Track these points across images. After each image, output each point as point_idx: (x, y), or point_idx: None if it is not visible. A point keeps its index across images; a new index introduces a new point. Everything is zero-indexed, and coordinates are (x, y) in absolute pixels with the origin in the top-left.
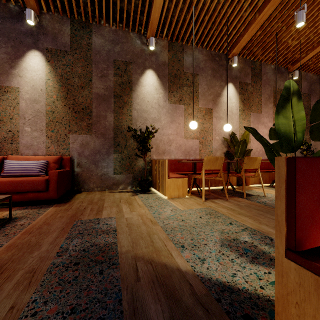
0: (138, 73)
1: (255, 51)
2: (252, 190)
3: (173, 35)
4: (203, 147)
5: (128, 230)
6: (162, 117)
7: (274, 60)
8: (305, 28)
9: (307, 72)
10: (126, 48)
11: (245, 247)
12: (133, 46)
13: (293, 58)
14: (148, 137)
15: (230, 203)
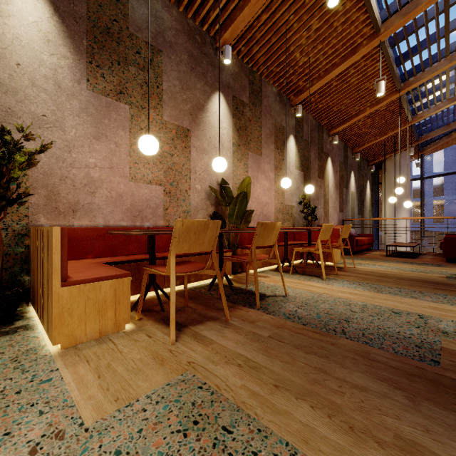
0: None
1: (256, 53)
2: (260, 283)
3: None
4: (172, 203)
5: None
6: (68, 119)
7: (276, 80)
8: (317, 40)
9: (307, 113)
10: None
11: None
12: None
13: (298, 85)
14: (7, 159)
15: (237, 335)
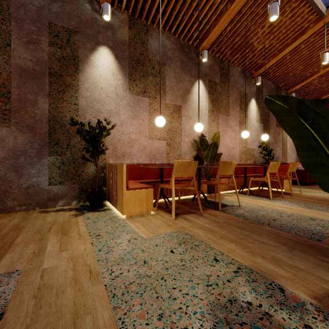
0: (87, 48)
1: (224, 49)
2: (224, 199)
3: (135, 10)
4: (171, 150)
5: (32, 309)
6: (121, 110)
7: (240, 63)
8: (270, 32)
9: (267, 80)
10: (69, 10)
11: (254, 322)
12: (80, 10)
13: (257, 63)
14: (100, 134)
15: (206, 220)
